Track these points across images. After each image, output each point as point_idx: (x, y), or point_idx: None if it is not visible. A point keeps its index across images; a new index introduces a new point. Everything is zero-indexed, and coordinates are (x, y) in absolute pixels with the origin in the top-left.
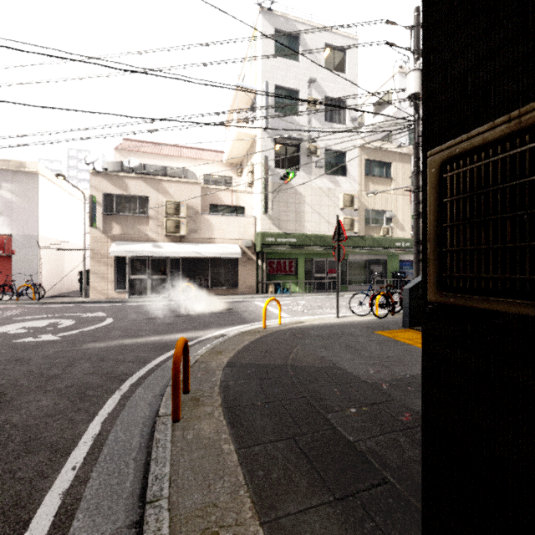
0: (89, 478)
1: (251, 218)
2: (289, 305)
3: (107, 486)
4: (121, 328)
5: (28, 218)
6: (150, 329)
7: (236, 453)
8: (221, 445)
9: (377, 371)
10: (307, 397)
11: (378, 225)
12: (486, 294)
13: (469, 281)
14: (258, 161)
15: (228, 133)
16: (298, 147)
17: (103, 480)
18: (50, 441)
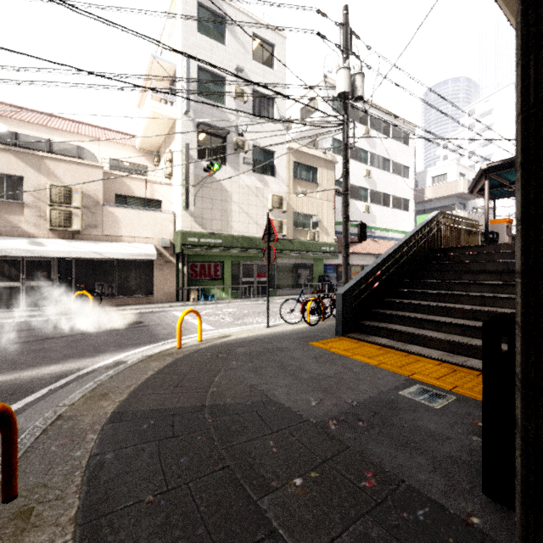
0: None
1: (169, 214)
2: (214, 314)
3: None
4: None
5: None
6: (2, 362)
7: None
8: None
9: (320, 401)
10: (230, 466)
11: (305, 229)
12: None
13: None
14: (178, 149)
15: (141, 113)
16: (224, 139)
17: None
18: None
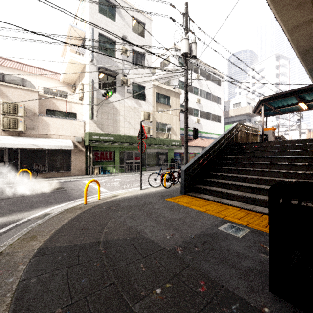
0: None
1: (81, 122)
2: (108, 182)
3: None
4: None
5: None
6: None
7: None
8: None
9: (172, 235)
10: (115, 283)
11: (163, 132)
12: None
13: None
14: (87, 82)
15: (64, 60)
16: (115, 78)
17: None
18: None
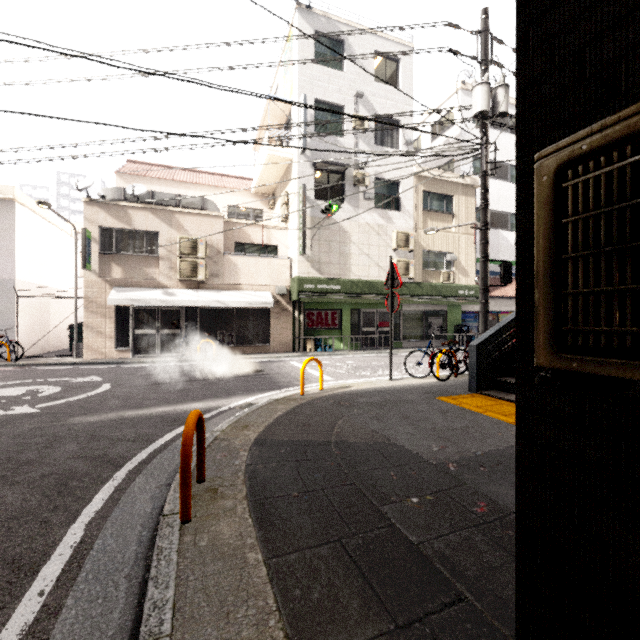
0: (62, 607)
1: (285, 260)
2: (332, 365)
3: (86, 619)
4: (121, 396)
5: (2, 257)
6: (157, 398)
7: (265, 565)
8: (245, 553)
9: (442, 448)
10: (356, 484)
11: (437, 269)
12: (633, 357)
13: (605, 337)
14: (294, 191)
15: (258, 156)
16: (342, 175)
17: (81, 609)
18: (12, 555)
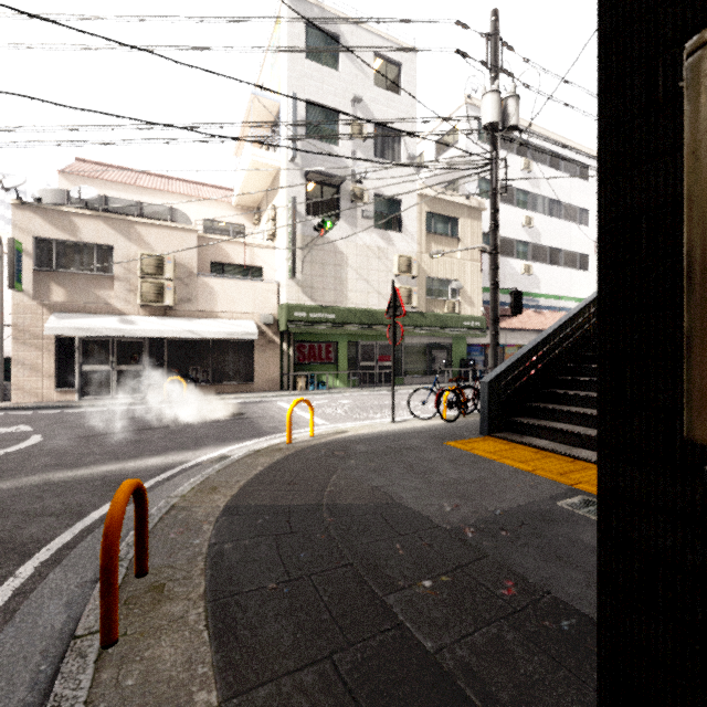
0: None
1: (272, 284)
2: (326, 406)
3: None
4: (53, 451)
5: None
6: (103, 452)
7: None
8: (192, 693)
9: (455, 507)
10: (353, 564)
11: (442, 298)
12: None
13: None
14: (283, 204)
15: (240, 162)
16: (338, 188)
17: None
18: None
